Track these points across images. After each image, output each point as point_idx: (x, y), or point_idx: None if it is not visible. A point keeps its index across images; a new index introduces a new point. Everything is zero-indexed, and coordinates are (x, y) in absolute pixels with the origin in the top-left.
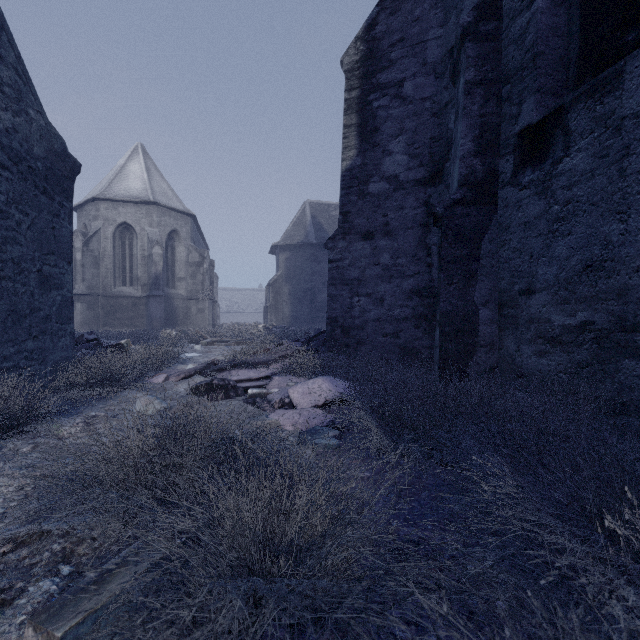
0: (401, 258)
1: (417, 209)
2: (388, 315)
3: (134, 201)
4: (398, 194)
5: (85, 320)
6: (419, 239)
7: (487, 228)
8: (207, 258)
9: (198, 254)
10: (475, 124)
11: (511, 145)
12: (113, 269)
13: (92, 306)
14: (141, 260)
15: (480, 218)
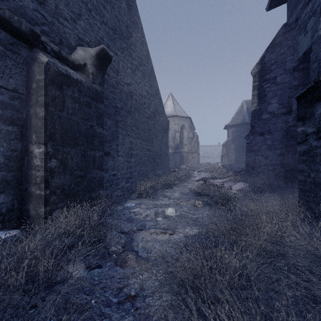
0: (275, 142)
1: (282, 124)
2: (270, 163)
3: (169, 116)
4: (274, 118)
5: None
6: (283, 135)
7: None
8: (195, 135)
9: (192, 134)
10: None
11: None
12: None
13: None
14: (171, 138)
15: None
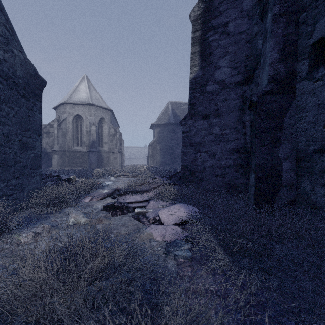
0: (226, 130)
1: (236, 100)
2: (218, 164)
3: (82, 103)
4: (224, 91)
5: (59, 163)
6: (238, 118)
7: (288, 109)
8: (118, 132)
9: (114, 130)
10: (280, 41)
11: (307, 53)
12: (72, 138)
13: (62, 156)
14: (86, 133)
15: (283, 102)
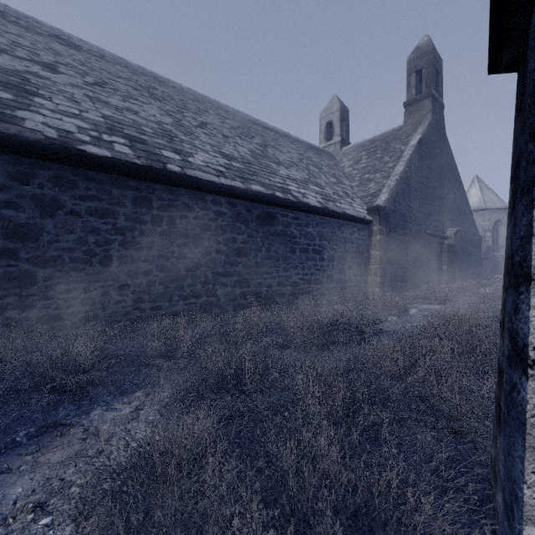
0: None
1: None
2: None
3: (474, 210)
4: None
5: None
6: None
7: None
8: None
9: None
10: None
11: None
12: None
13: None
14: None
15: None
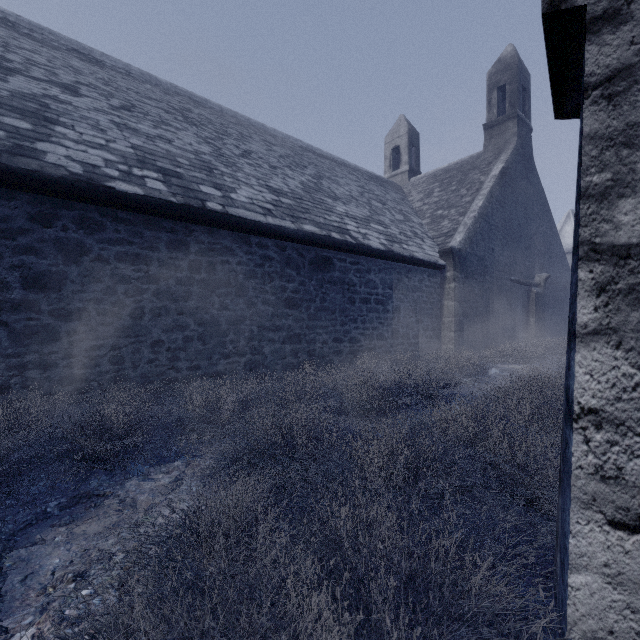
0: None
1: None
2: None
3: (569, 252)
4: None
5: None
6: None
7: None
8: None
9: None
10: None
11: None
12: None
13: None
14: None
15: None
